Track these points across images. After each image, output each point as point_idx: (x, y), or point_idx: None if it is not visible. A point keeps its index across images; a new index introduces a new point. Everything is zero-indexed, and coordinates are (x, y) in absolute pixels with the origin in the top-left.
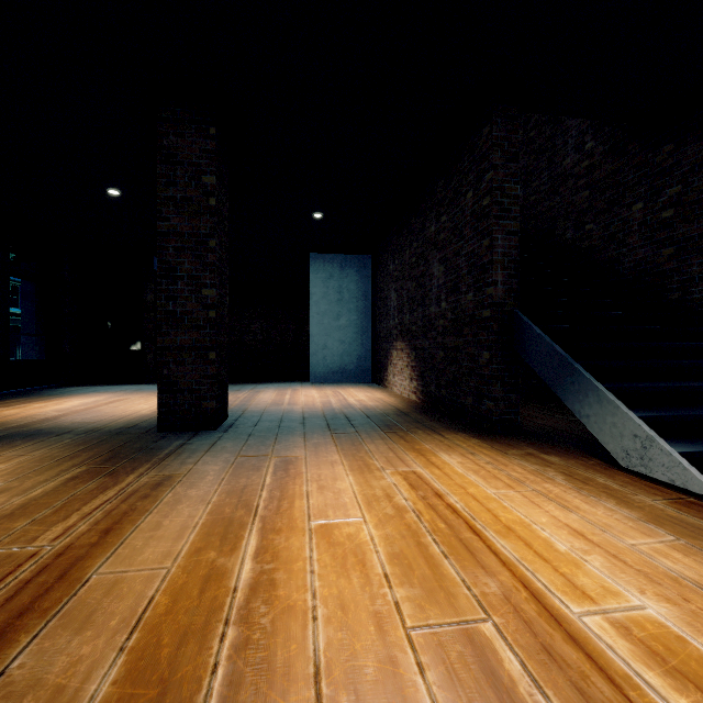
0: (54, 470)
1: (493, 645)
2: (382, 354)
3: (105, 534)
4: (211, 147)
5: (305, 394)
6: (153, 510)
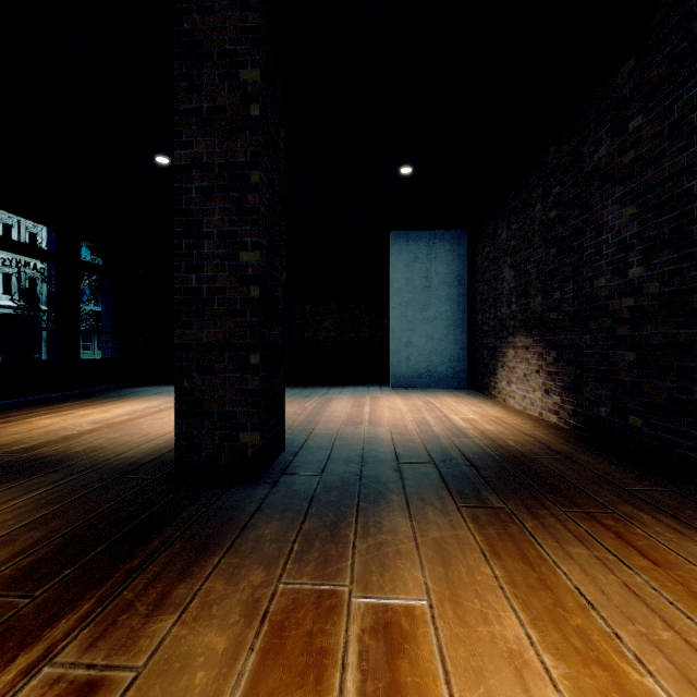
0: None
1: None
2: (487, 353)
3: None
4: (253, 23)
5: (389, 406)
6: None
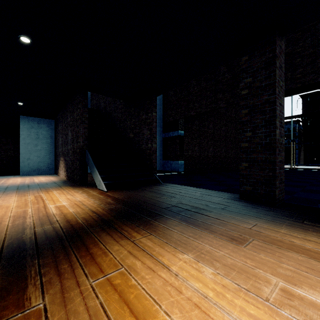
0: None
1: (28, 210)
2: (57, 162)
3: None
4: None
5: (14, 180)
6: None
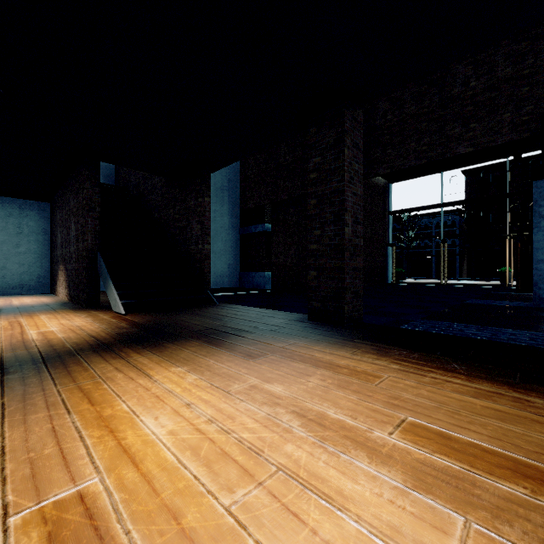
0: None
1: None
2: (55, 273)
3: None
4: None
5: None
6: None
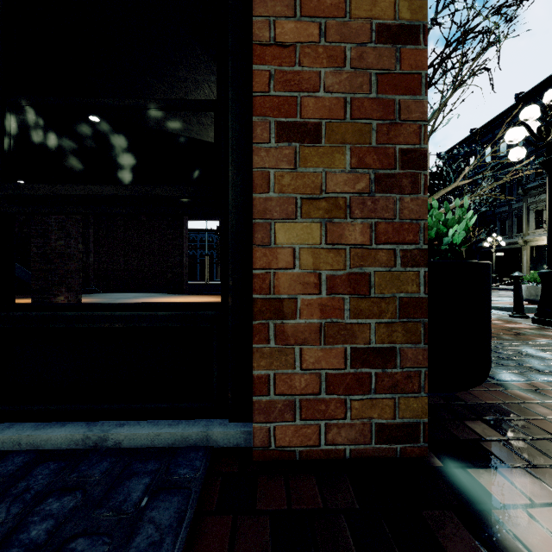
0: None
1: None
2: None
3: None
4: None
5: None
6: None
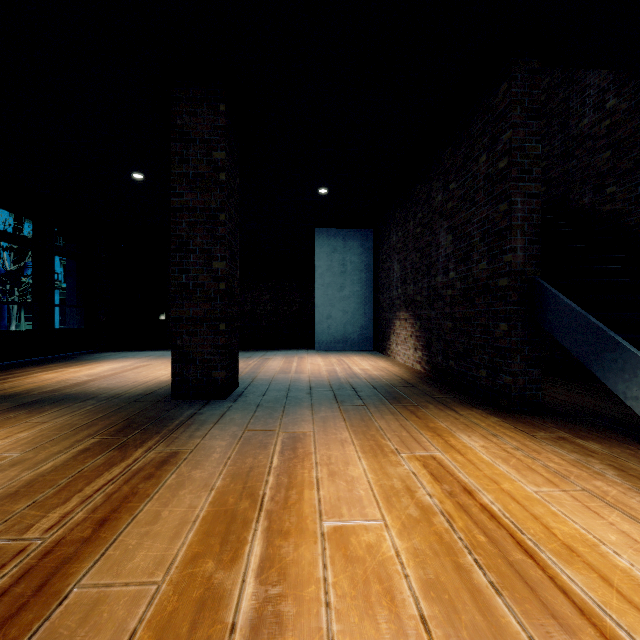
0: (69, 440)
1: None
2: (385, 323)
3: (100, 526)
4: (221, 124)
5: (311, 362)
6: (154, 495)
